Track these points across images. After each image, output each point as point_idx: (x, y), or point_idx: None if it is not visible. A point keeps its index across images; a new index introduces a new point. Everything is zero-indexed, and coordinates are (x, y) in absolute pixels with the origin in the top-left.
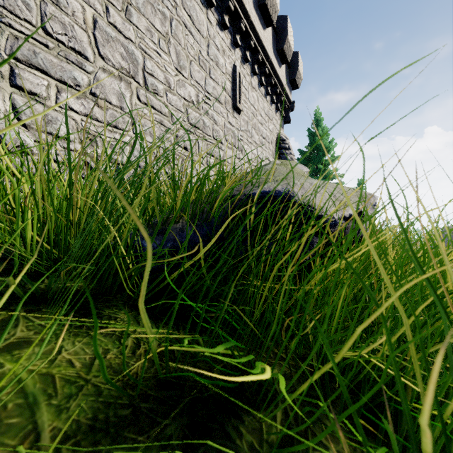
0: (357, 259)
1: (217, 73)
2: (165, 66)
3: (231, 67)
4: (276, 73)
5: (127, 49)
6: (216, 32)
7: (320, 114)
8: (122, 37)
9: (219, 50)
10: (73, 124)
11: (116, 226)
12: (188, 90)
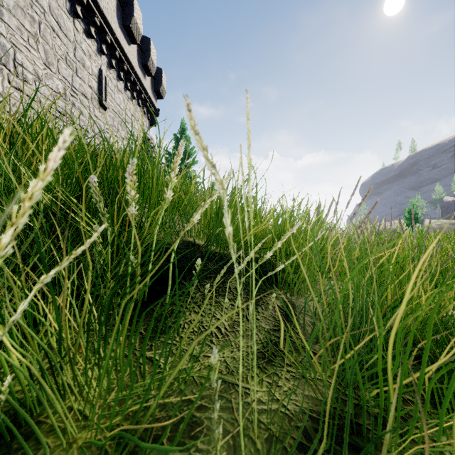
0: None
1: (84, 73)
2: (34, 60)
3: (97, 70)
4: (141, 82)
5: None
6: (83, 39)
7: (183, 124)
8: None
9: (86, 54)
10: None
11: None
12: (56, 83)
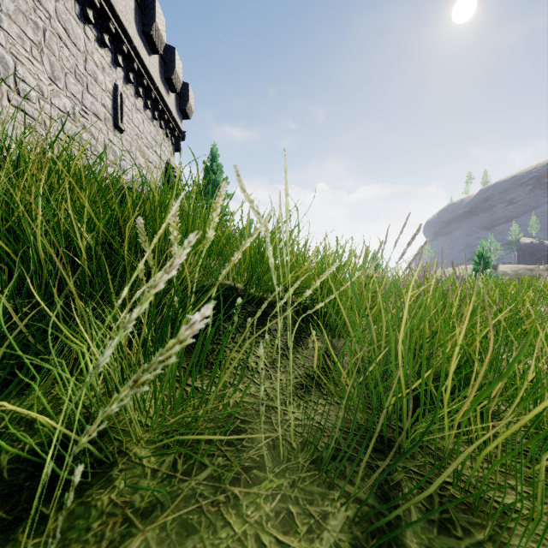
0: None
1: (96, 89)
2: (38, 75)
3: (112, 85)
4: (164, 100)
5: None
6: (95, 49)
7: (213, 150)
8: None
9: (99, 67)
10: None
11: None
12: (63, 101)
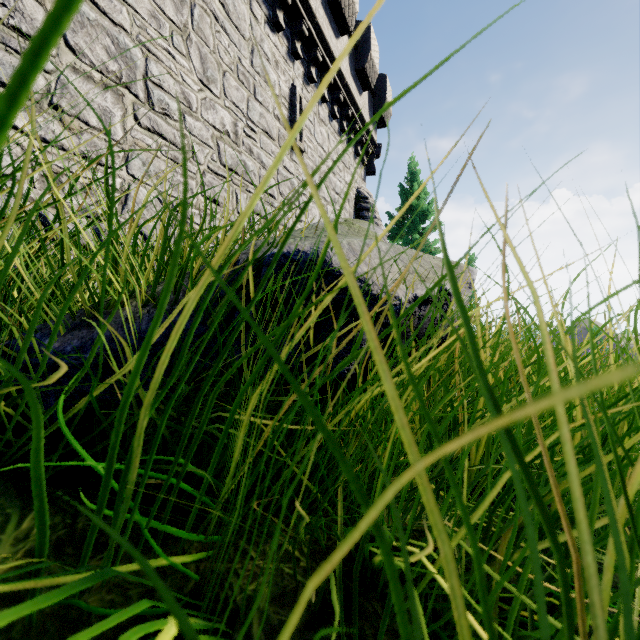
0: (420, 370)
1: (267, 94)
2: (182, 75)
3: (287, 87)
4: (354, 102)
5: (116, 42)
6: (266, 34)
7: (416, 164)
8: (108, 22)
9: (270, 61)
10: (17, 153)
11: (2, 312)
12: (220, 114)
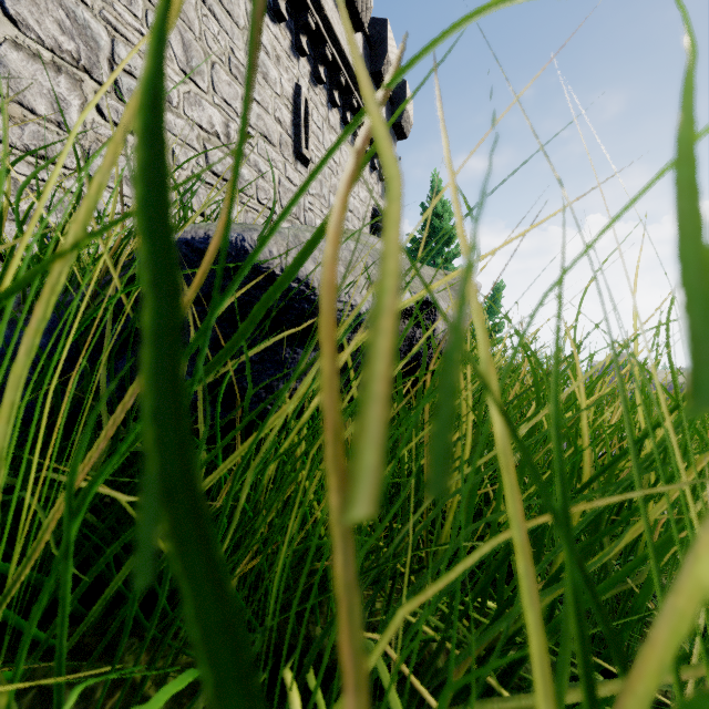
0: None
1: (266, 92)
2: None
3: (291, 87)
4: None
5: (72, 16)
6: (264, 24)
7: (440, 182)
8: None
9: (270, 55)
10: None
11: None
12: (208, 112)
